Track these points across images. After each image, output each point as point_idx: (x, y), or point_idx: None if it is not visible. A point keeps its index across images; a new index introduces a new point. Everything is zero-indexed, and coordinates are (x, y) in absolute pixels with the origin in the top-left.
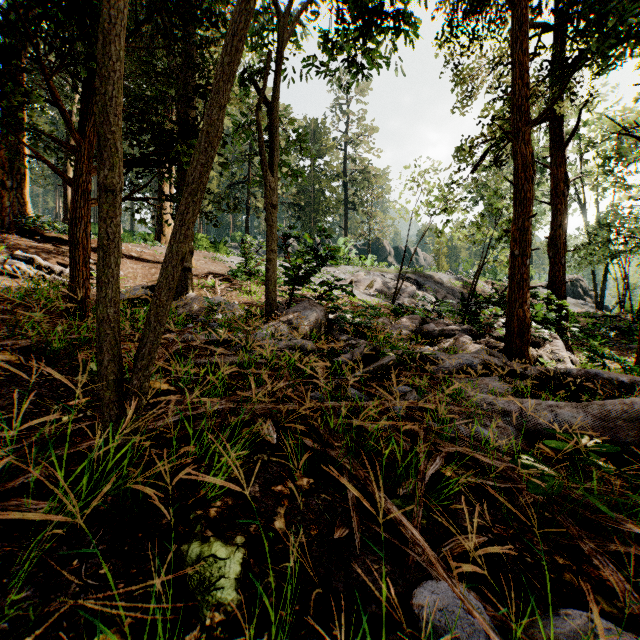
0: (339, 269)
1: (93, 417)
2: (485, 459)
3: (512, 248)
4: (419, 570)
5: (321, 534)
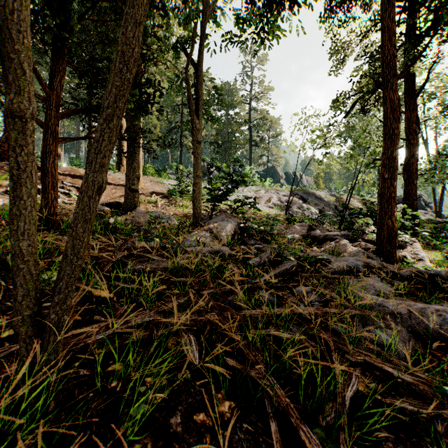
0: (246, 188)
1: None
2: (394, 371)
3: (382, 173)
4: None
5: None
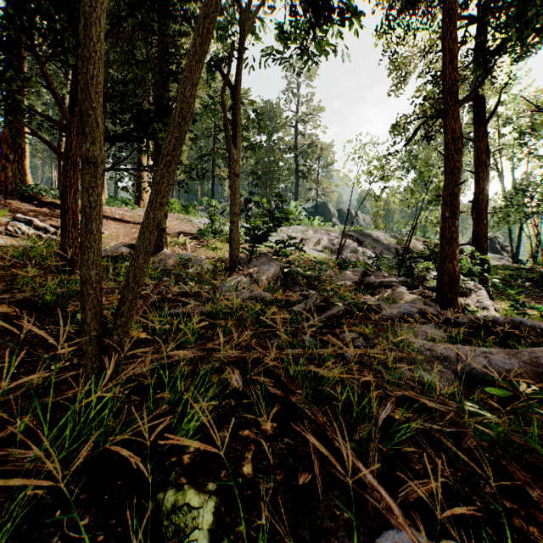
0: (291, 228)
1: (79, 365)
2: (430, 403)
3: (443, 211)
4: (378, 516)
5: (286, 479)
